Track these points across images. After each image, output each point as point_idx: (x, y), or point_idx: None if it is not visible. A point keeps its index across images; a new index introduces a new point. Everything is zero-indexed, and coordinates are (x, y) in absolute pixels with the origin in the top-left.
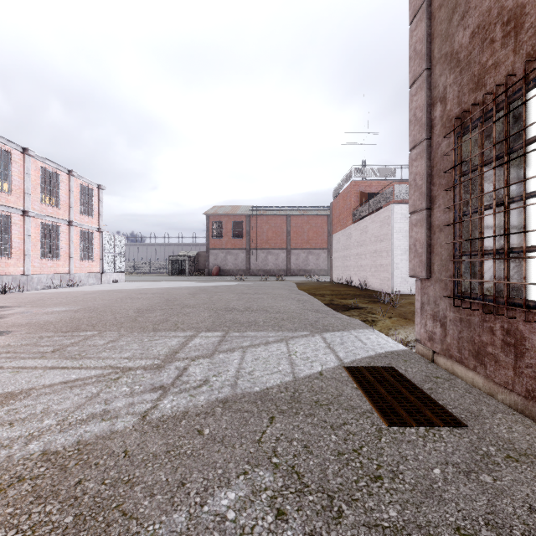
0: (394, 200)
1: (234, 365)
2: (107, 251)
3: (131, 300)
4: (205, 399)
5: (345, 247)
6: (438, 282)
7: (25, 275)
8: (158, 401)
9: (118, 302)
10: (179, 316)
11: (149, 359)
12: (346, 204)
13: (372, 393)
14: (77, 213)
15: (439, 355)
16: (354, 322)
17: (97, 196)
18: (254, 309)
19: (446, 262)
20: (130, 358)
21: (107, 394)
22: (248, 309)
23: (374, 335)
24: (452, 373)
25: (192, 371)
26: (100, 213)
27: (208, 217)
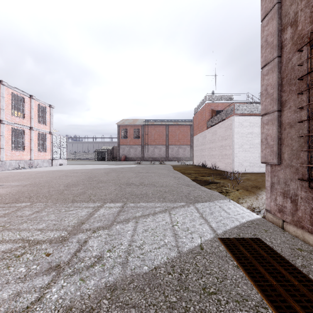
0: (232, 115)
1: (127, 237)
2: (55, 146)
3: (66, 177)
4: (94, 284)
5: (202, 143)
6: (288, 167)
7: (0, 160)
8: (47, 289)
9: (56, 179)
10: (94, 189)
11: (58, 231)
12: (202, 117)
13: (254, 274)
14: (36, 122)
15: (288, 224)
16: (215, 193)
17: (49, 112)
18: (145, 184)
19: (297, 151)
20: (43, 229)
21: (1, 277)
22: (141, 184)
23: (232, 205)
24: (303, 240)
25: (90, 245)
26: (51, 122)
27: (119, 126)
